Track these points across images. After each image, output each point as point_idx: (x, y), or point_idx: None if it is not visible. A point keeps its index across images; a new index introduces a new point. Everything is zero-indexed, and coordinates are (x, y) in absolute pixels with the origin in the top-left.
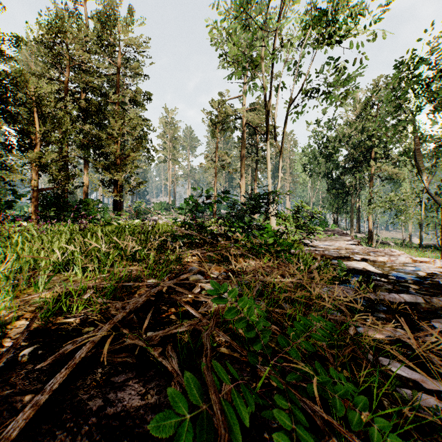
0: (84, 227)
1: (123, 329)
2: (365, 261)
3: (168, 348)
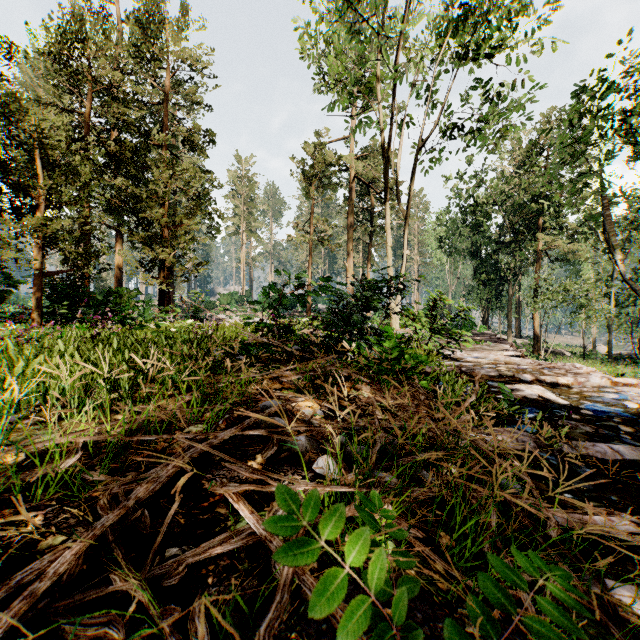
0: (97, 333)
1: (116, 546)
2: (539, 383)
3: (195, 608)
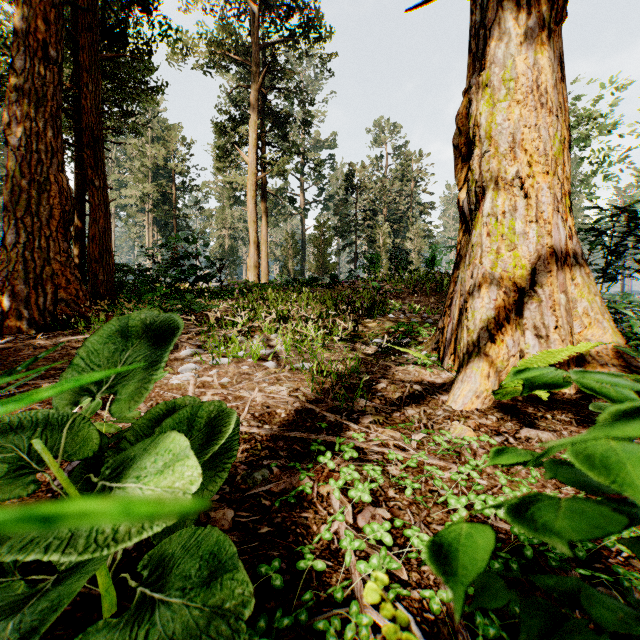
0: None
1: None
2: None
3: None
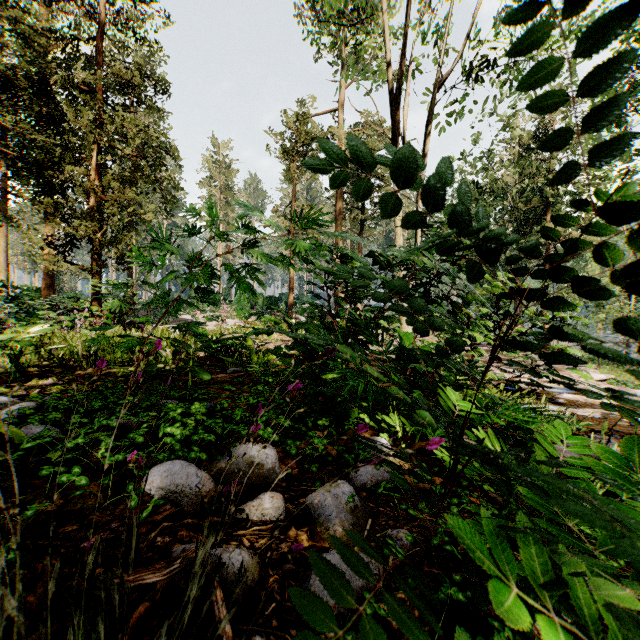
0: None
1: None
2: None
3: None
